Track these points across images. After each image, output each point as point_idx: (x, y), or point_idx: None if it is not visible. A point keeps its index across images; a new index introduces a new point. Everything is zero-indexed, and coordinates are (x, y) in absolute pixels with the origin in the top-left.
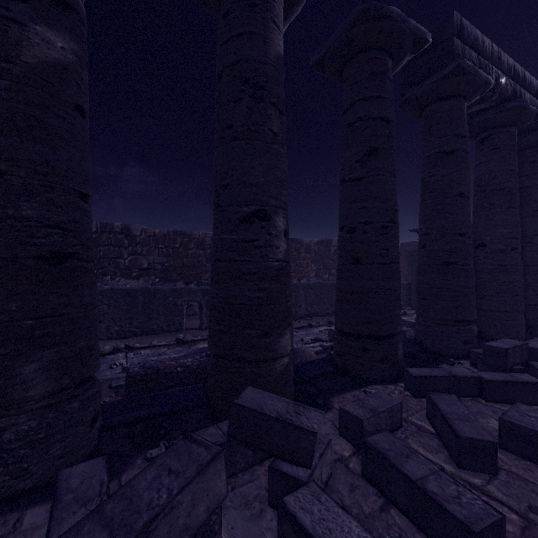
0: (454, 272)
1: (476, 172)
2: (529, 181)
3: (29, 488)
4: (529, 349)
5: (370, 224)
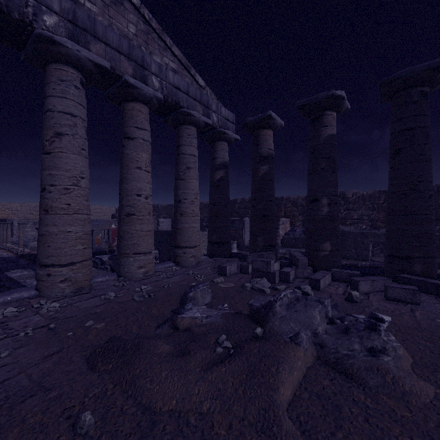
0: None
1: None
2: None
3: None
4: None
5: (394, 193)
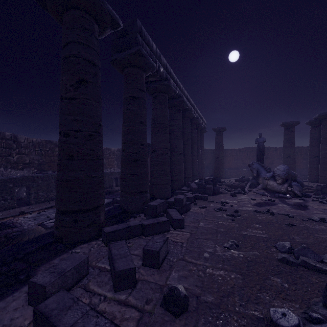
0: (138, 165)
1: (152, 113)
2: (173, 122)
3: None
4: (169, 202)
5: (80, 131)
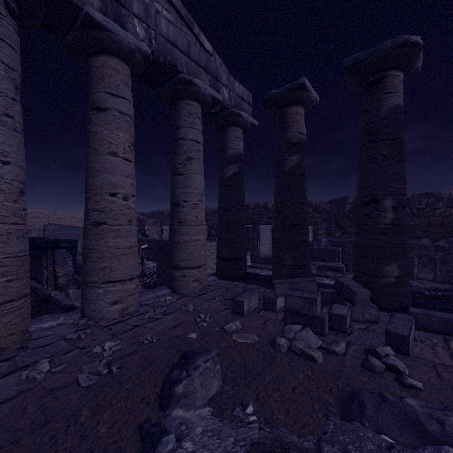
0: None
1: None
2: None
3: None
4: None
5: None
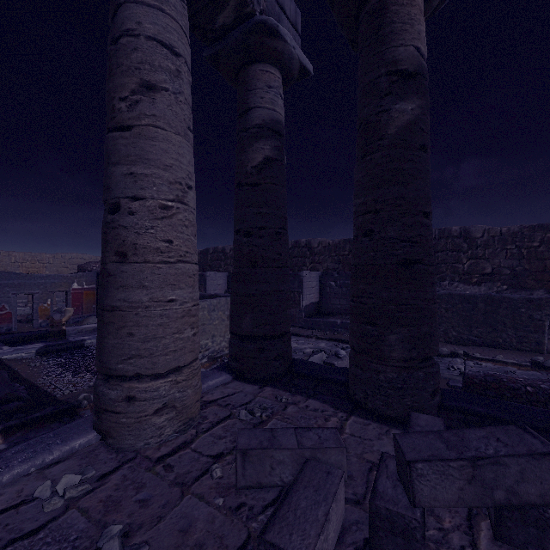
0: None
1: None
2: None
3: (392, 417)
4: None
5: None
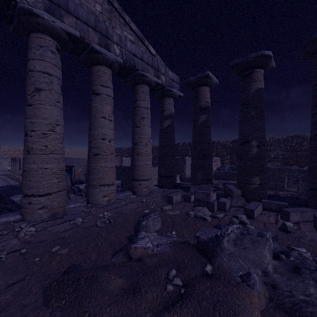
0: None
1: None
2: None
3: None
4: None
5: None
